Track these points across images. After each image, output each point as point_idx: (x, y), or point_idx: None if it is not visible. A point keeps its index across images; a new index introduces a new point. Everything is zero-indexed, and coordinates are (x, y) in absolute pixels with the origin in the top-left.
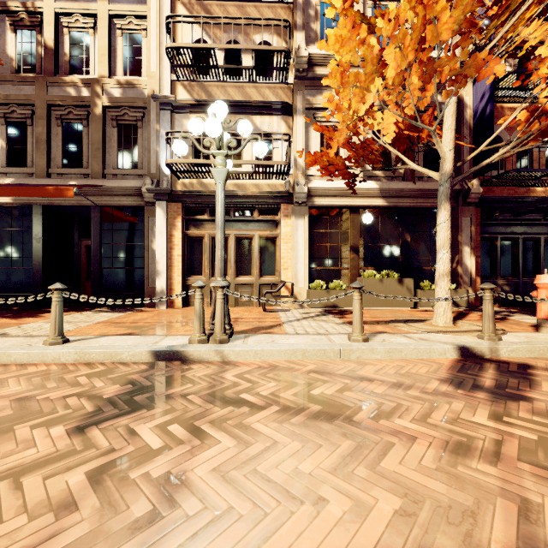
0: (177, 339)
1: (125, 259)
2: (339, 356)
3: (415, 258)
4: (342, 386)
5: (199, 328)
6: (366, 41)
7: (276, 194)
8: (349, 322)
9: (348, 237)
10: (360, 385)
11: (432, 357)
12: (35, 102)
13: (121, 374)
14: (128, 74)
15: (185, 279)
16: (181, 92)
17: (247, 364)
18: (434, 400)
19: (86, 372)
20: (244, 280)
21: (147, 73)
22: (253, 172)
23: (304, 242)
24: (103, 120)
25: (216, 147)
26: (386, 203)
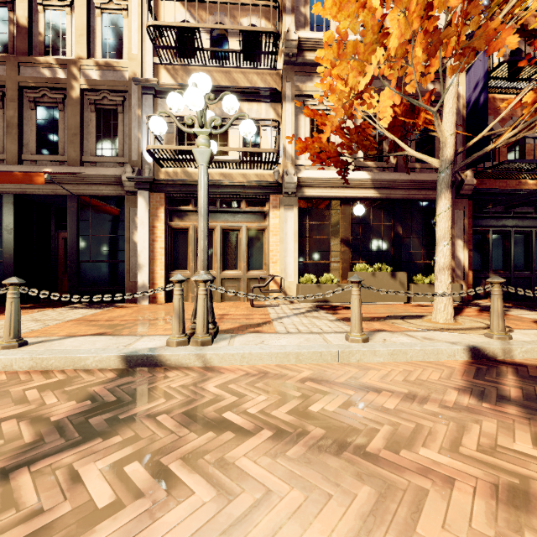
0: (154, 340)
1: (104, 252)
2: (337, 359)
3: (407, 251)
4: (346, 399)
5: (179, 328)
6: (367, 5)
7: (265, 184)
8: (343, 318)
9: (338, 230)
10: (367, 398)
11: (440, 359)
12: (6, 83)
13: (81, 386)
14: (107, 56)
15: (168, 273)
16: (164, 76)
17: (233, 370)
18: (459, 418)
19: (40, 382)
20: (231, 274)
21: (128, 54)
22: (241, 161)
23: (293, 235)
24: (80, 104)
25: (198, 125)
26: (378, 194)
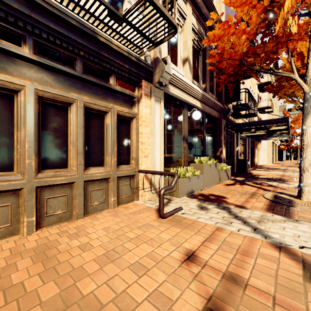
0: None
1: None
2: None
3: (206, 148)
4: None
5: None
6: None
7: (143, 64)
8: (275, 213)
9: (182, 128)
10: None
11: None
12: None
13: None
14: None
15: None
16: None
17: None
18: None
19: None
20: (97, 173)
21: None
22: (122, 17)
23: (160, 128)
24: None
25: None
26: (201, 106)
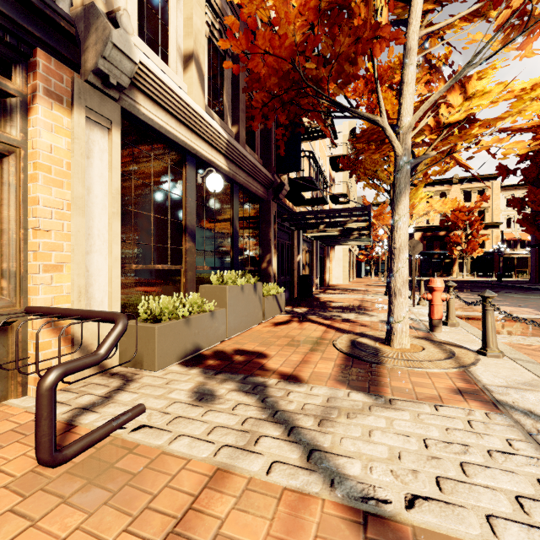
0: None
1: None
2: None
3: (241, 254)
4: None
5: None
6: None
7: None
8: (352, 386)
9: (181, 208)
10: None
11: None
12: None
13: None
14: None
15: None
16: None
17: None
18: None
19: None
20: None
21: None
22: None
23: (109, 197)
24: None
25: None
26: (228, 168)
